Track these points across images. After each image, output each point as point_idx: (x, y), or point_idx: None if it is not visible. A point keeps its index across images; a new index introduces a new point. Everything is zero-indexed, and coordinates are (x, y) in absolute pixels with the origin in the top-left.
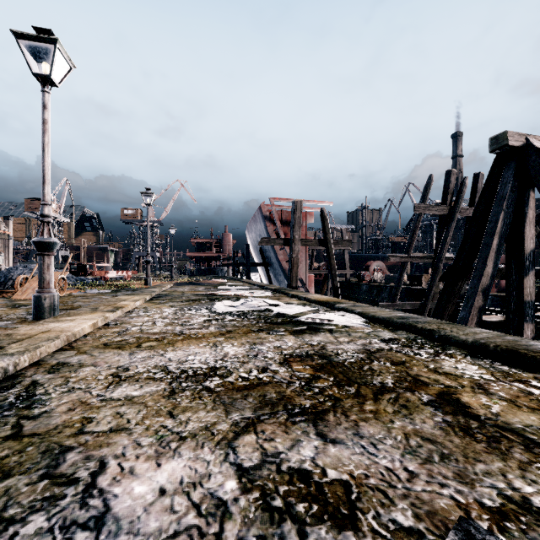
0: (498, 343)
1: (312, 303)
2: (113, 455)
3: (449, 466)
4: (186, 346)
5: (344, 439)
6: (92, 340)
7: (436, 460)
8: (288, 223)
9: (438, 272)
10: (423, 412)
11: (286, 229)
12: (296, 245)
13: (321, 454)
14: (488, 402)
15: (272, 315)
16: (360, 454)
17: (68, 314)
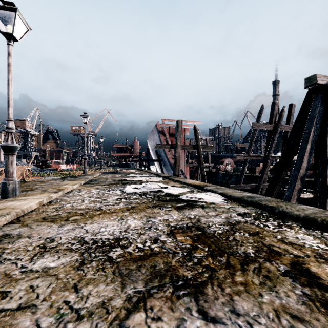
0: (323, 218)
1: (189, 186)
2: None
3: None
4: (101, 219)
5: (223, 317)
6: (35, 214)
7: None
8: (173, 135)
9: (267, 166)
10: (284, 283)
11: (172, 139)
12: (178, 148)
13: None
14: None
15: (162, 194)
16: None
17: (25, 194)
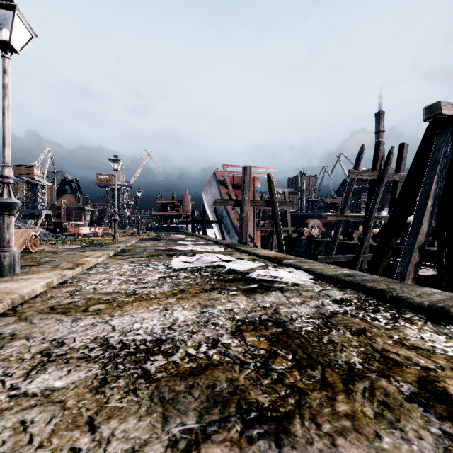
0: None
1: (261, 258)
2: None
3: None
4: (135, 309)
5: None
6: (40, 302)
7: None
8: (238, 186)
9: (369, 229)
10: (411, 415)
11: (237, 192)
12: (246, 205)
13: None
14: None
15: (224, 271)
16: None
17: (27, 272)
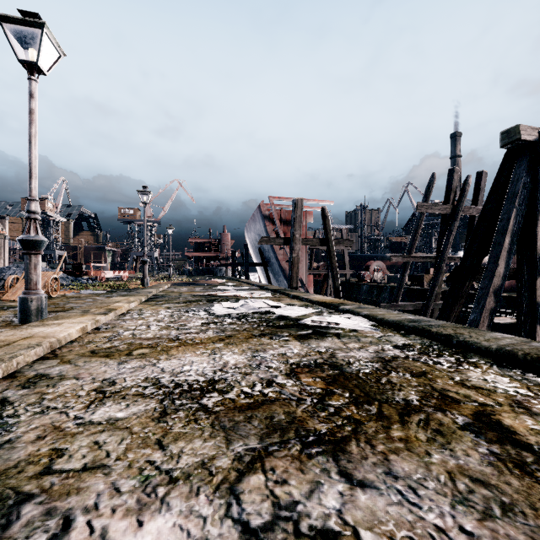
0: (526, 351)
1: (315, 304)
2: (82, 507)
3: (516, 523)
4: (182, 354)
5: (375, 480)
6: (79, 347)
7: (497, 513)
8: (287, 222)
9: (440, 272)
10: (462, 439)
11: (285, 229)
12: (297, 244)
13: (349, 504)
14: (535, 426)
15: (273, 317)
16: (399, 504)
17: (56, 317)
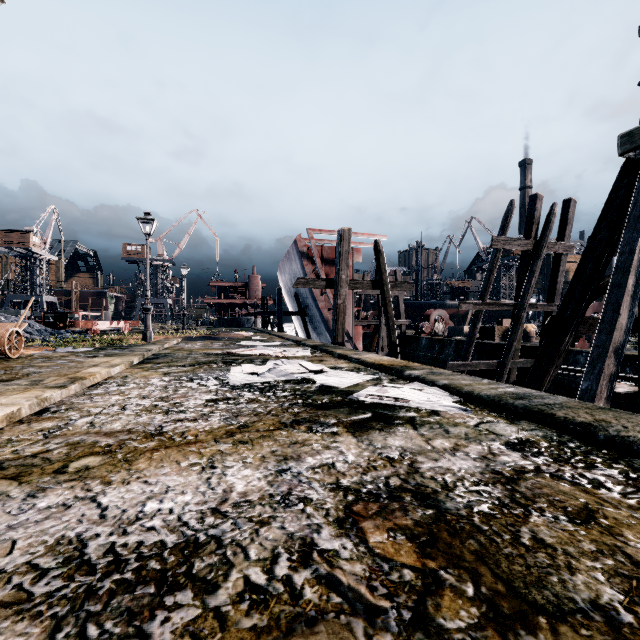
0: None
1: (369, 367)
2: None
3: None
4: (155, 467)
5: None
6: None
7: None
8: (330, 261)
9: (520, 324)
10: None
11: (328, 270)
12: (343, 287)
13: None
14: None
15: (313, 389)
16: None
17: None
